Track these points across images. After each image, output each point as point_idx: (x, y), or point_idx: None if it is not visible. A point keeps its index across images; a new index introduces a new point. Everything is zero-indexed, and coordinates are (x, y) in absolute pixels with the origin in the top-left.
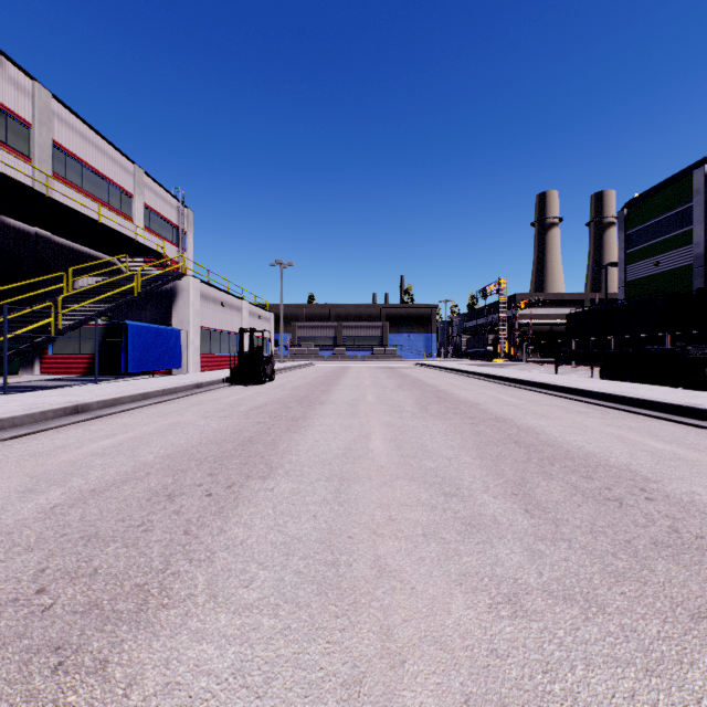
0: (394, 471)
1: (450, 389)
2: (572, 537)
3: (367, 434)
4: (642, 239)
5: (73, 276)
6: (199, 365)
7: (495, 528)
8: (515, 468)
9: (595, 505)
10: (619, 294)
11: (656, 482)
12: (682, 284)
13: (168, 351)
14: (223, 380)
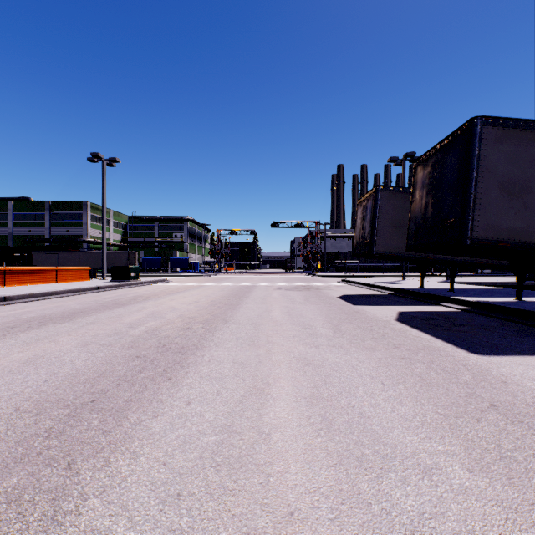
0: None
1: None
2: None
3: None
4: None
5: None
6: None
7: None
8: None
9: None
10: None
11: None
12: (4, 241)
13: None
14: None
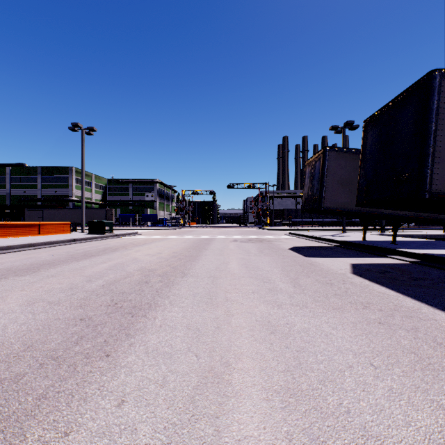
0: None
1: None
2: None
3: None
4: None
5: None
6: None
7: None
8: None
9: None
10: None
11: None
12: (3, 200)
13: None
14: None
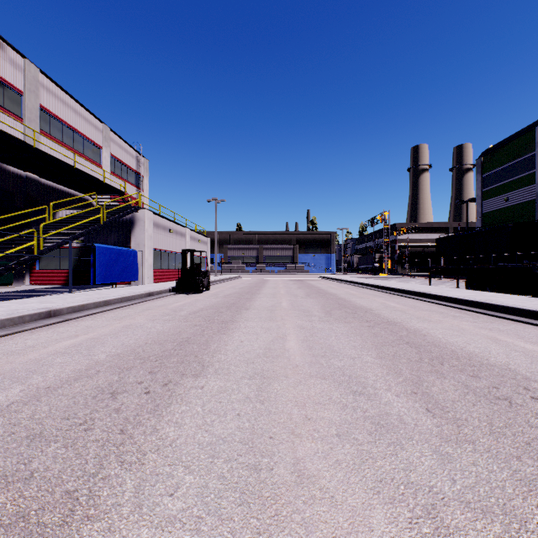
0: (308, 369)
1: (347, 297)
2: (475, 438)
3: (283, 335)
4: (495, 180)
5: (55, 209)
6: (152, 278)
7: (402, 428)
8: (410, 367)
9: (488, 404)
10: (477, 223)
11: (536, 381)
12: (527, 215)
13: (127, 267)
14: (170, 290)
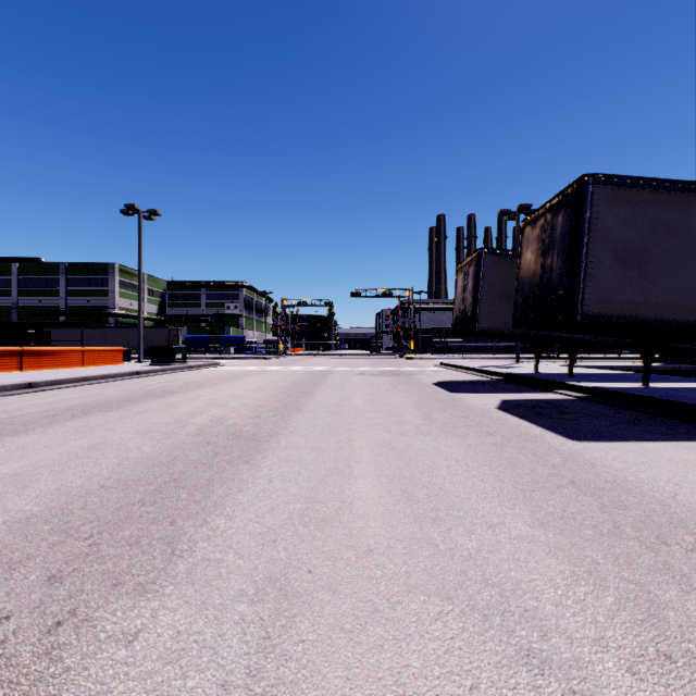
0: None
1: None
2: None
3: None
4: None
5: None
6: None
7: None
8: None
9: None
10: None
11: None
12: (7, 314)
13: None
14: None
